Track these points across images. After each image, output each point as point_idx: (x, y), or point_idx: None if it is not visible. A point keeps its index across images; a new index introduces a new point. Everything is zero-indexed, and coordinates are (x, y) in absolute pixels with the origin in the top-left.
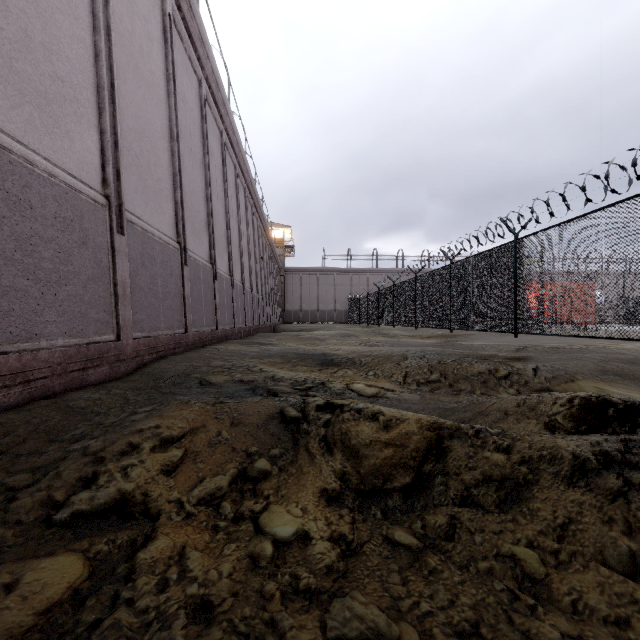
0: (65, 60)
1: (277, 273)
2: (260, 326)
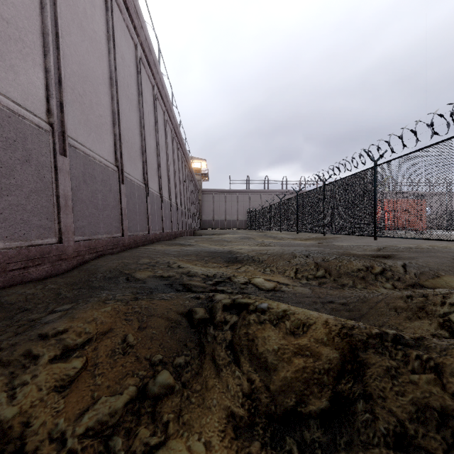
0: (10, 5)
1: (196, 193)
2: (183, 231)
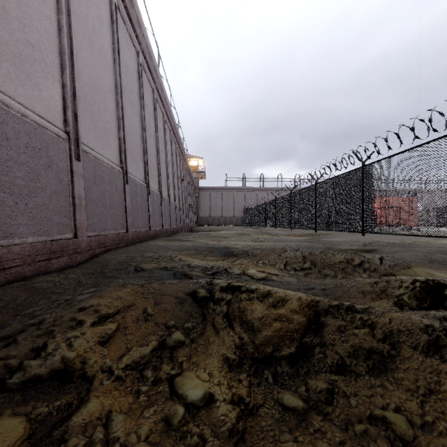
0: (35, 31)
1: (193, 190)
2: (181, 228)
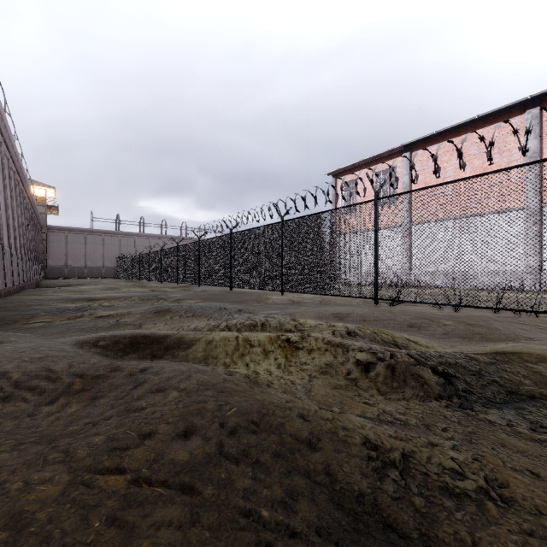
0: None
1: (39, 231)
2: (28, 283)
